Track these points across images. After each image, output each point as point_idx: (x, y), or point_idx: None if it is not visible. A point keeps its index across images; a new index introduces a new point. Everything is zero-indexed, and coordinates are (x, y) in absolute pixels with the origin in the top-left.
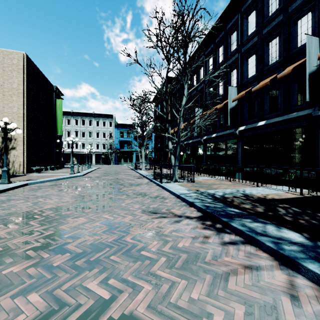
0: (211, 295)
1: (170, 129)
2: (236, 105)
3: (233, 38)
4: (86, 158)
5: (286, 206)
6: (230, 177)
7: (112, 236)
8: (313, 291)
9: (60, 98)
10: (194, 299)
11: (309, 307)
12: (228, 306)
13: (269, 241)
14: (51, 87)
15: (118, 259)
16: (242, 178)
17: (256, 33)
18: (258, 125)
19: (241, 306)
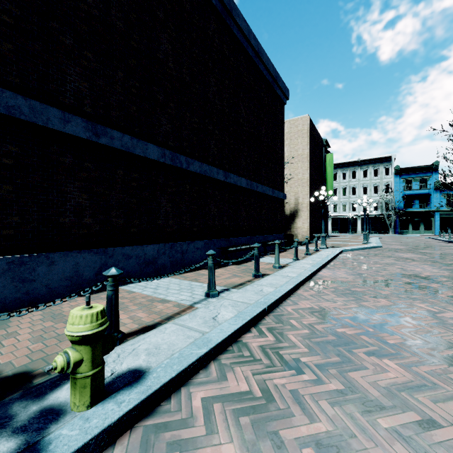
0: None
1: None
2: None
3: None
4: (350, 224)
5: None
6: None
7: None
8: None
9: (326, 151)
10: None
11: None
12: None
13: None
14: (321, 142)
15: None
16: None
17: None
18: None
19: None
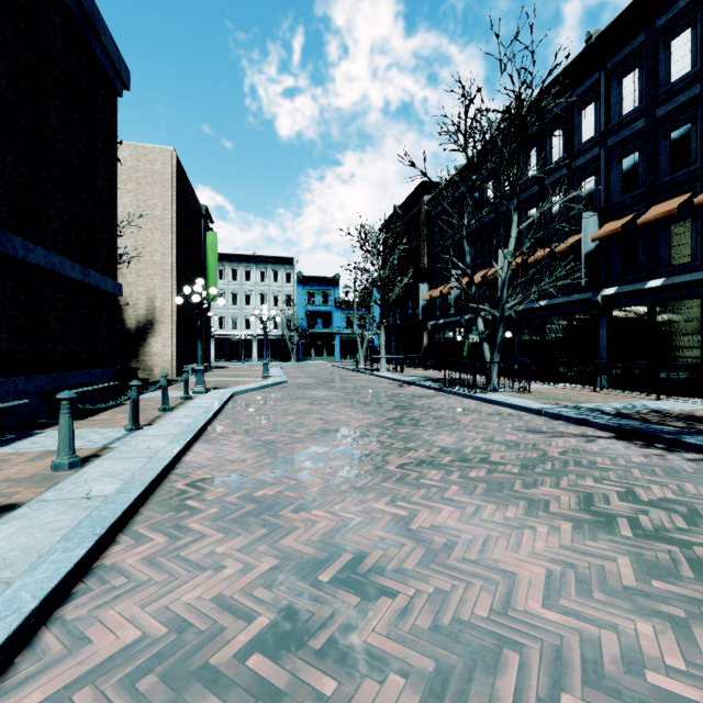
0: None
1: (428, 289)
2: (597, 247)
3: (587, 117)
4: (243, 348)
5: None
6: (594, 383)
7: (528, 453)
8: None
9: (208, 228)
10: None
11: None
12: None
13: None
14: (199, 209)
15: (580, 469)
16: (623, 385)
17: (641, 113)
18: (647, 286)
19: None
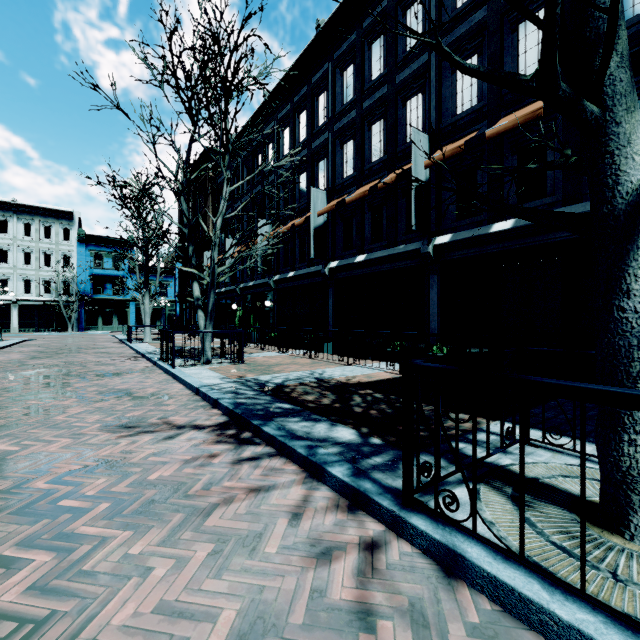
0: (168, 542)
1: None
2: (326, 222)
3: (322, 103)
4: None
5: (367, 393)
6: (310, 350)
7: None
8: (329, 502)
9: None
10: (132, 556)
11: (309, 523)
12: (188, 550)
13: (304, 446)
14: None
15: None
16: (327, 352)
17: (354, 104)
18: (356, 261)
19: (210, 545)
